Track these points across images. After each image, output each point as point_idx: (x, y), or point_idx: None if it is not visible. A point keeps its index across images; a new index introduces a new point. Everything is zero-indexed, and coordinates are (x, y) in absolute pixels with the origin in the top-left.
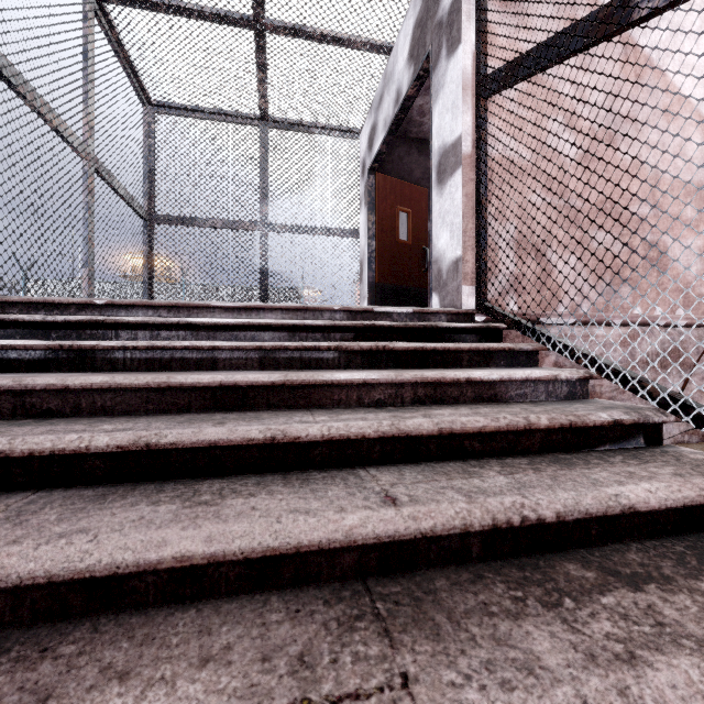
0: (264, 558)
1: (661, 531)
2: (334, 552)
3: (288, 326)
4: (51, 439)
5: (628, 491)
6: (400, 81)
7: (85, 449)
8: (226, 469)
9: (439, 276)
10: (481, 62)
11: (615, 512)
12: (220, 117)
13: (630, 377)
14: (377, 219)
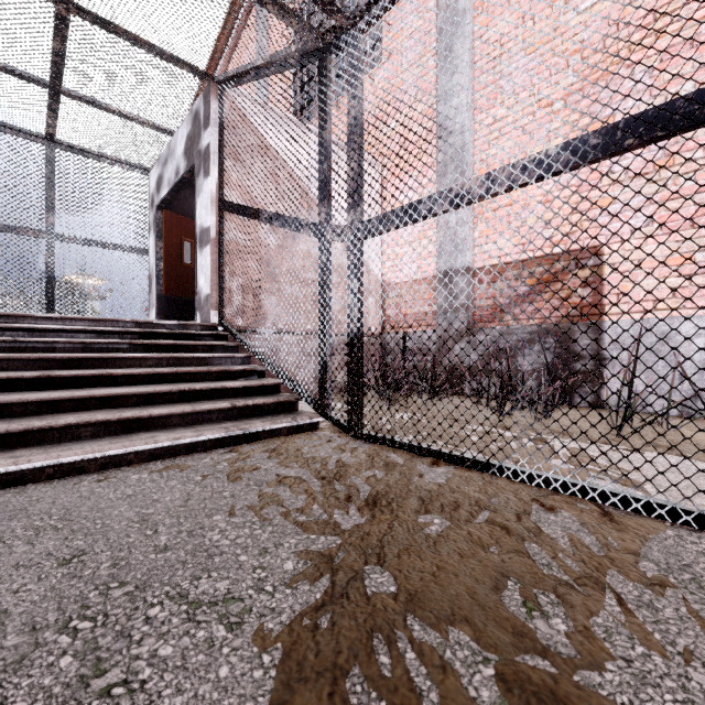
0: (106, 399)
1: (239, 396)
2: (129, 399)
3: (97, 331)
4: (4, 374)
5: (227, 384)
6: (179, 163)
7: (22, 377)
8: (81, 386)
9: (200, 302)
10: (220, 190)
11: (220, 388)
12: None
13: (260, 355)
14: (165, 245)
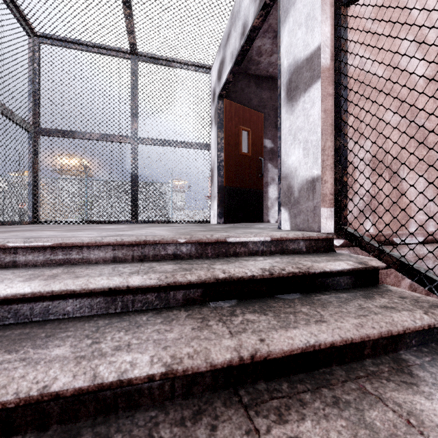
0: None
1: None
2: None
3: (101, 291)
4: None
5: None
6: (246, 15)
7: None
8: None
9: (289, 192)
10: None
11: None
12: (97, 49)
13: None
14: (225, 135)
